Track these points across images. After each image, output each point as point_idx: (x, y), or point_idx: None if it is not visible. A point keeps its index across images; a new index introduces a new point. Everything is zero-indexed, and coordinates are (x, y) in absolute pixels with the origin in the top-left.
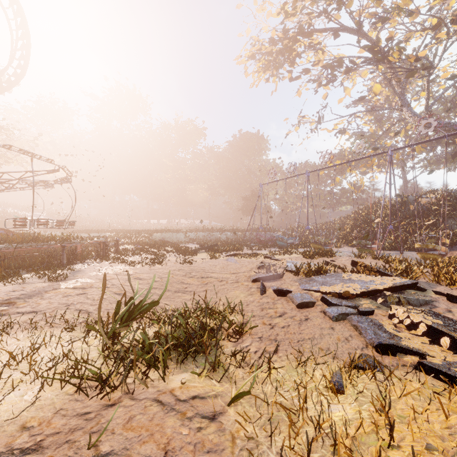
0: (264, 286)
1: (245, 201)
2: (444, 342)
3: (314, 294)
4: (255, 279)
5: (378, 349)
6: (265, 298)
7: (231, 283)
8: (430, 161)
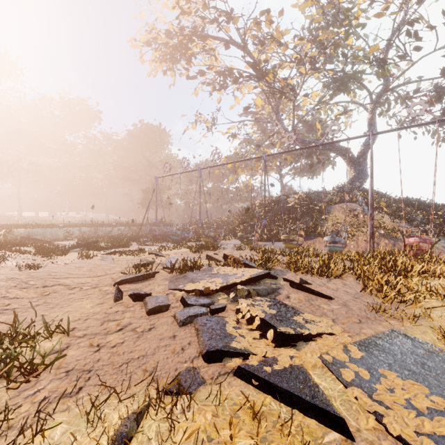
0: (120, 291)
1: (145, 194)
2: (270, 335)
3: (177, 294)
4: (118, 282)
5: (205, 358)
6: (117, 305)
7: (86, 290)
8: (298, 169)
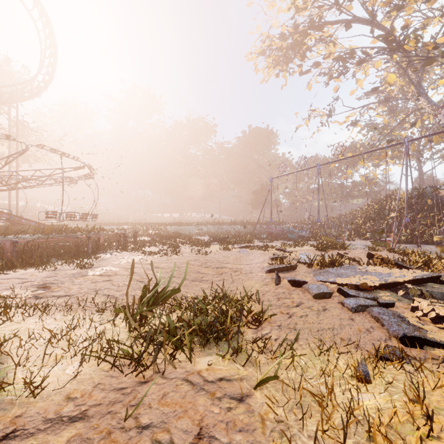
0: (279, 277)
1: (254, 195)
2: None
3: (330, 285)
4: (269, 270)
5: (403, 341)
6: (280, 288)
7: (245, 274)
8: None
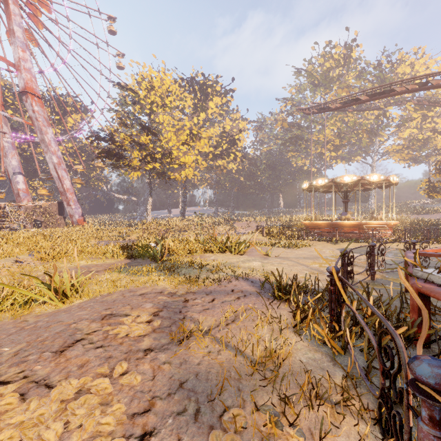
0: None
1: None
2: None
3: None
4: None
5: None
6: None
7: None
8: None
